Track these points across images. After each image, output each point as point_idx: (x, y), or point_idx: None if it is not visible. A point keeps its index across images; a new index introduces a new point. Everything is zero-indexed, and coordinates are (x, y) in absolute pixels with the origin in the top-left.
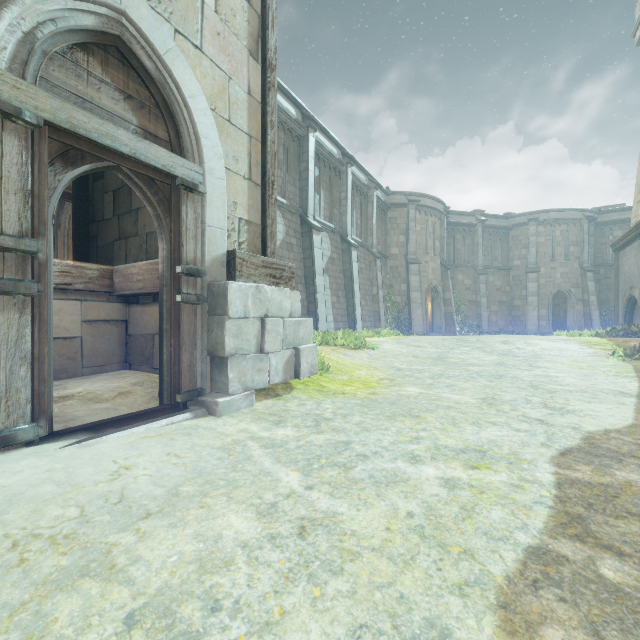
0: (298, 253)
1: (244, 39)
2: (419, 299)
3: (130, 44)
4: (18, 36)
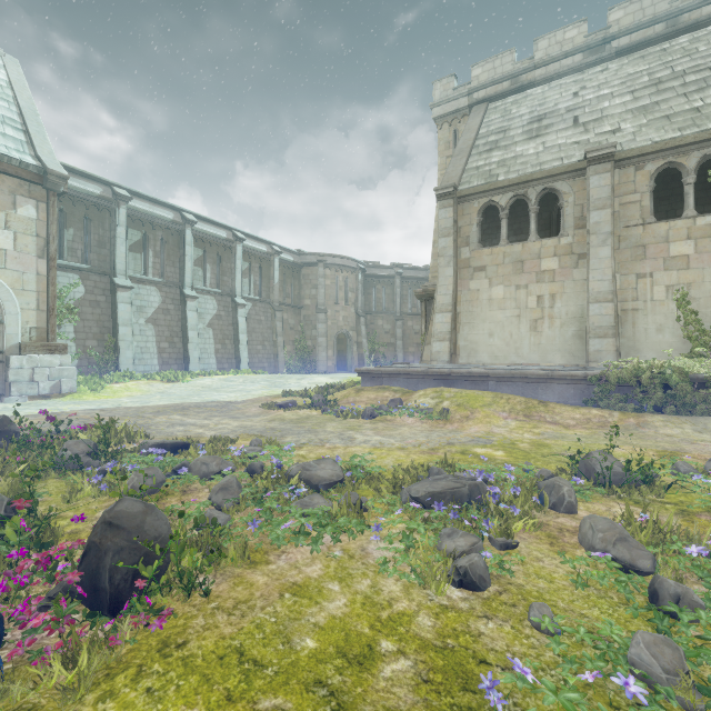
0: (176, 315)
1: (34, 253)
2: (325, 343)
3: None
4: None
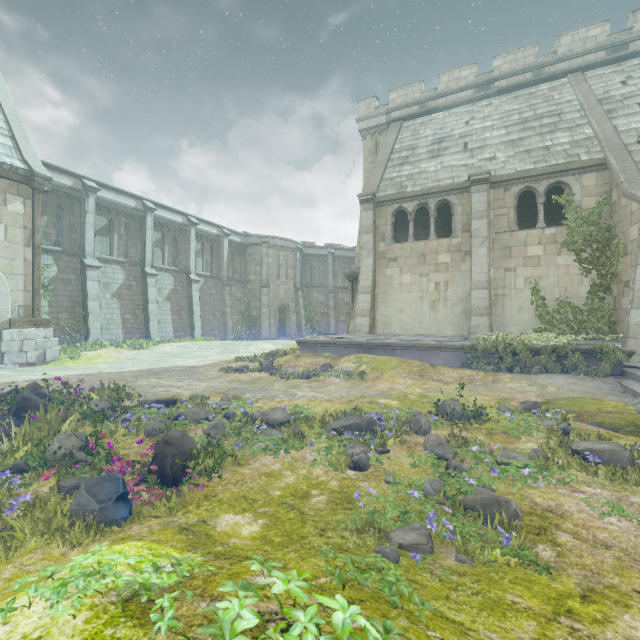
0: (138, 290)
1: (22, 242)
2: (268, 313)
3: None
4: None
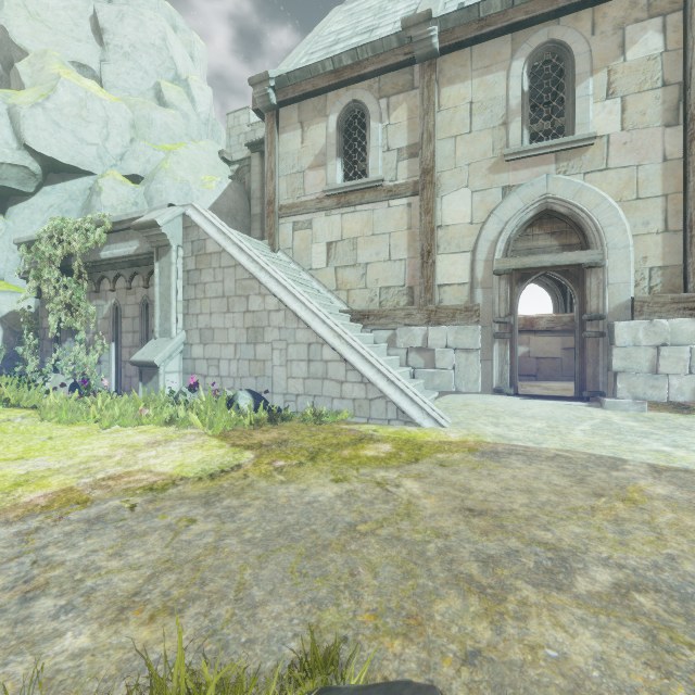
0: None
1: (657, 121)
2: None
3: (552, 208)
4: (505, 241)
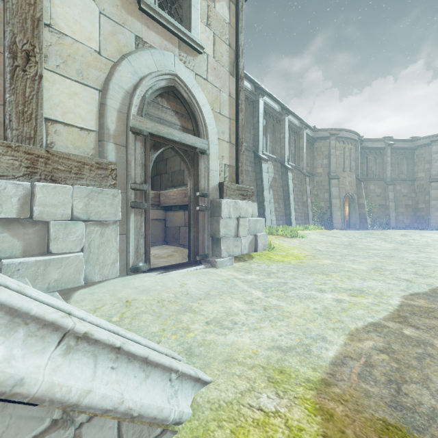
0: (252, 176)
1: (227, 67)
2: (338, 204)
3: (178, 88)
4: (140, 99)
